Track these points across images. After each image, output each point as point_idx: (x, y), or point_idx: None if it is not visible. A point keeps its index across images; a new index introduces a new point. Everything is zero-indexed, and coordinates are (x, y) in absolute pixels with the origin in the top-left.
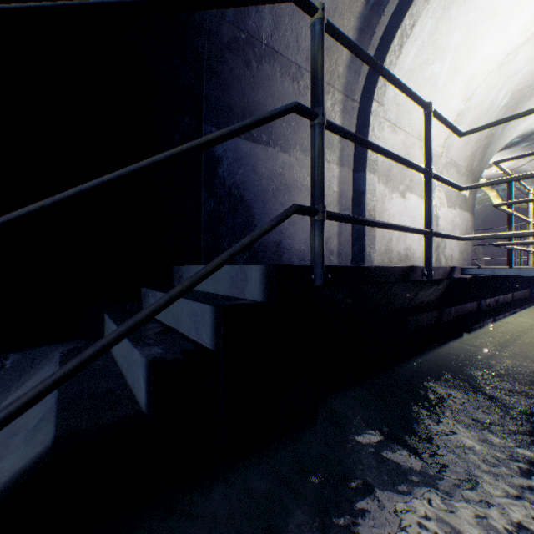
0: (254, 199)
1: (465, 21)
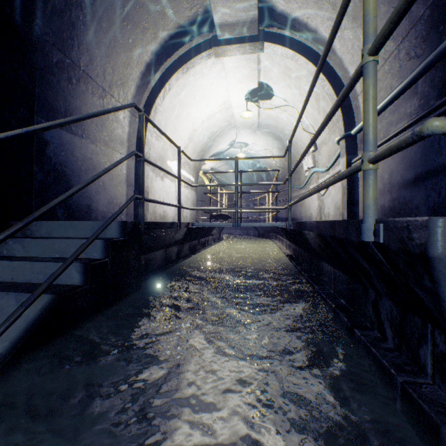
0: (73, 174)
1: (193, 94)
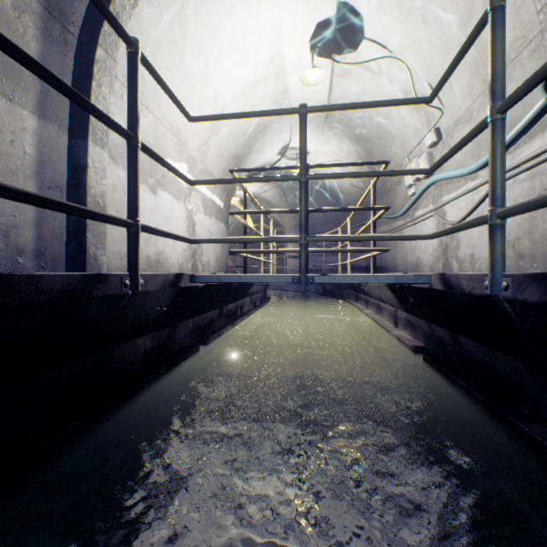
0: None
1: (211, 23)
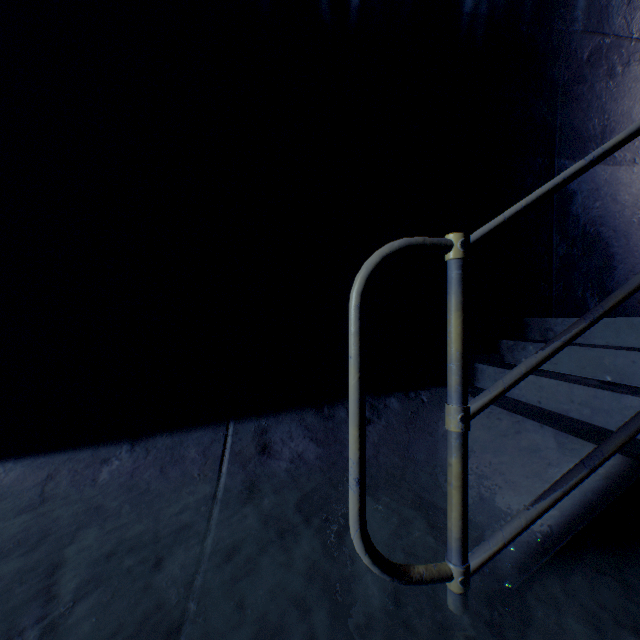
0: (613, 236)
1: None
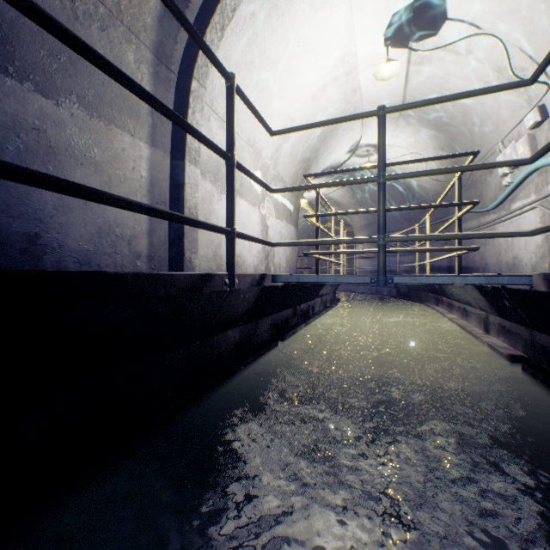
0: None
1: (285, 37)
